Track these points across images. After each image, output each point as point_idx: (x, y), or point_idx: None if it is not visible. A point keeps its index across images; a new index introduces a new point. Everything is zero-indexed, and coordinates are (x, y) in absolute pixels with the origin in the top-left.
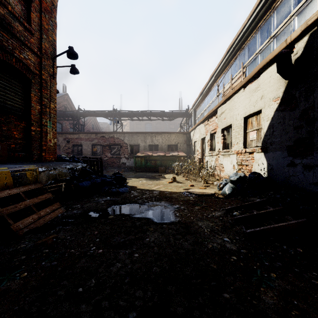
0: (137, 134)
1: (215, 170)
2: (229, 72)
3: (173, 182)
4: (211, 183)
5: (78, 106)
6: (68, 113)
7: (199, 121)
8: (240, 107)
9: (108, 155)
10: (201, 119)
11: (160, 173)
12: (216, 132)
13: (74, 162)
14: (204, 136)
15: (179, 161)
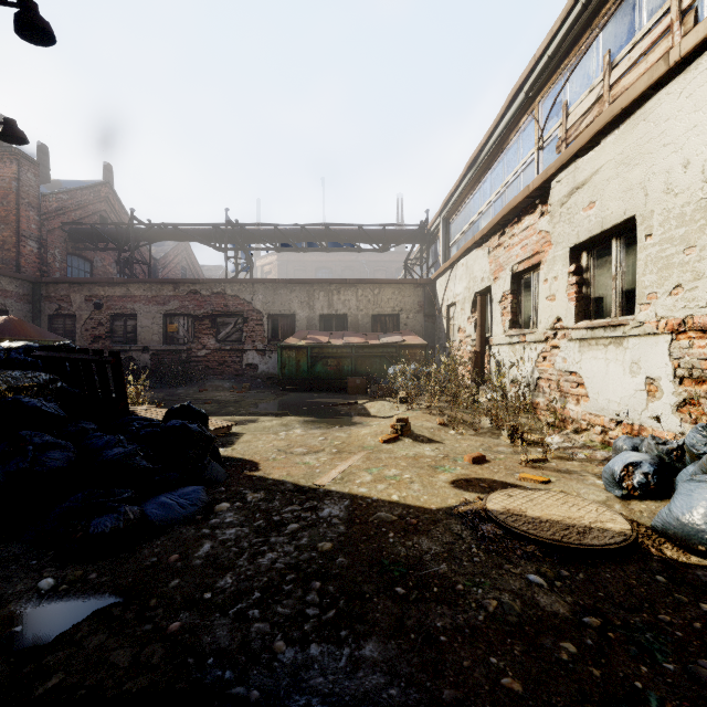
0: (289, 285)
1: (539, 391)
2: (592, 53)
3: (400, 439)
4: (549, 447)
5: (132, 212)
6: (106, 231)
7: (468, 243)
8: (703, 128)
9: (209, 343)
10: (478, 232)
11: (351, 394)
12: (541, 265)
13: (4, 366)
14: (489, 284)
15: (405, 359)
